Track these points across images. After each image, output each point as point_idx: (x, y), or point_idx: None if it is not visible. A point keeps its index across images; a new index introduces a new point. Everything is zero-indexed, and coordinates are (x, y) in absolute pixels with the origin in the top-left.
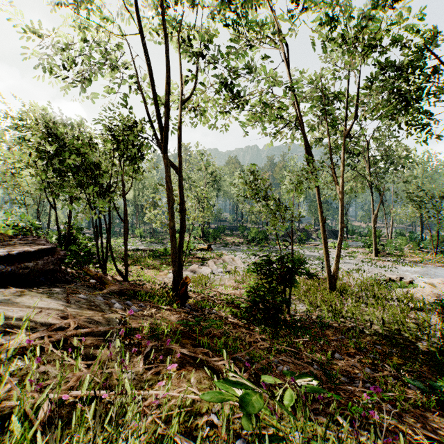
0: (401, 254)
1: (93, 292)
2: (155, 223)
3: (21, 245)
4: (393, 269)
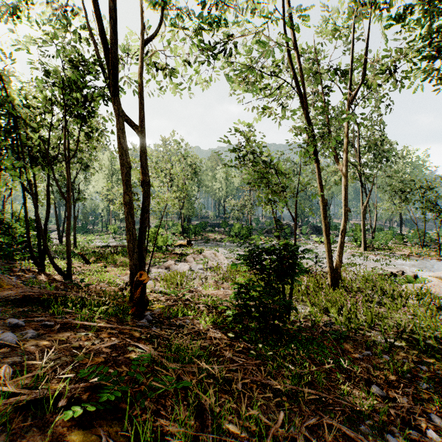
0: (389, 248)
1: None
2: (114, 206)
3: None
4: (388, 263)
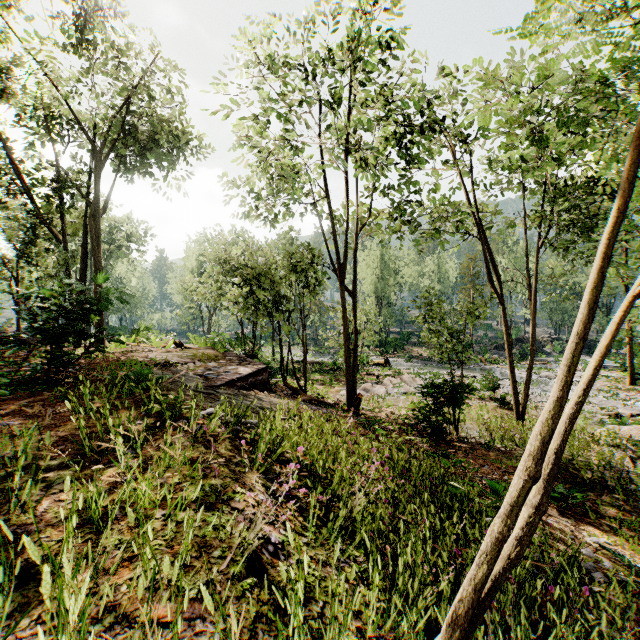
0: None
1: (295, 399)
2: (329, 342)
3: (243, 363)
4: None
